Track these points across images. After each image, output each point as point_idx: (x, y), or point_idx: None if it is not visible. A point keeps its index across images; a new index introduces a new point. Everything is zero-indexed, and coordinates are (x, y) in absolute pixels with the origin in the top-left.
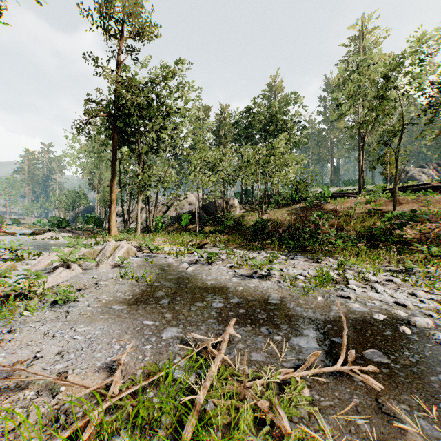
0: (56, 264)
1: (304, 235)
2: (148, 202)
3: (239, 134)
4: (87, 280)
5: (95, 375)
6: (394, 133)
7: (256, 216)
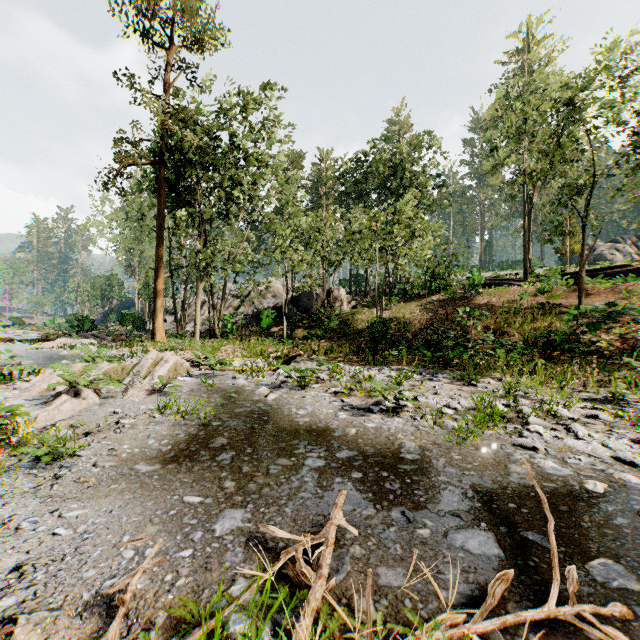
0: (61, 388)
1: (446, 342)
2: (212, 293)
3: (347, 192)
4: (104, 417)
5: (73, 623)
6: (579, 189)
7: (373, 314)
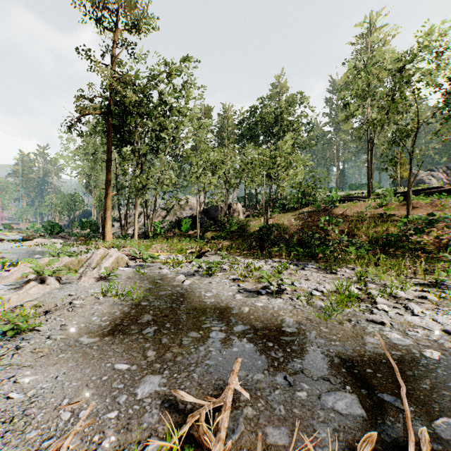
0: (32, 276)
1: (313, 241)
2: (146, 206)
3: (242, 135)
4: (61, 298)
5: None
6: (407, 133)
7: (261, 221)
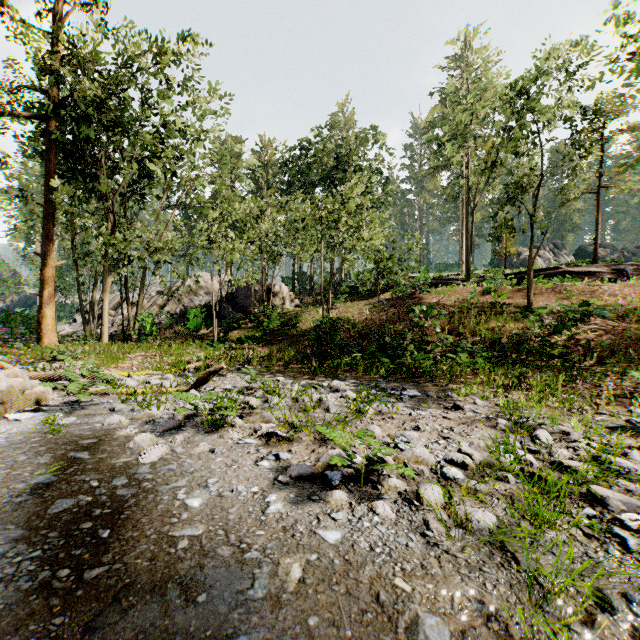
0: None
1: (406, 346)
2: (126, 288)
3: (290, 182)
4: None
5: None
6: (524, 188)
7: (318, 313)
